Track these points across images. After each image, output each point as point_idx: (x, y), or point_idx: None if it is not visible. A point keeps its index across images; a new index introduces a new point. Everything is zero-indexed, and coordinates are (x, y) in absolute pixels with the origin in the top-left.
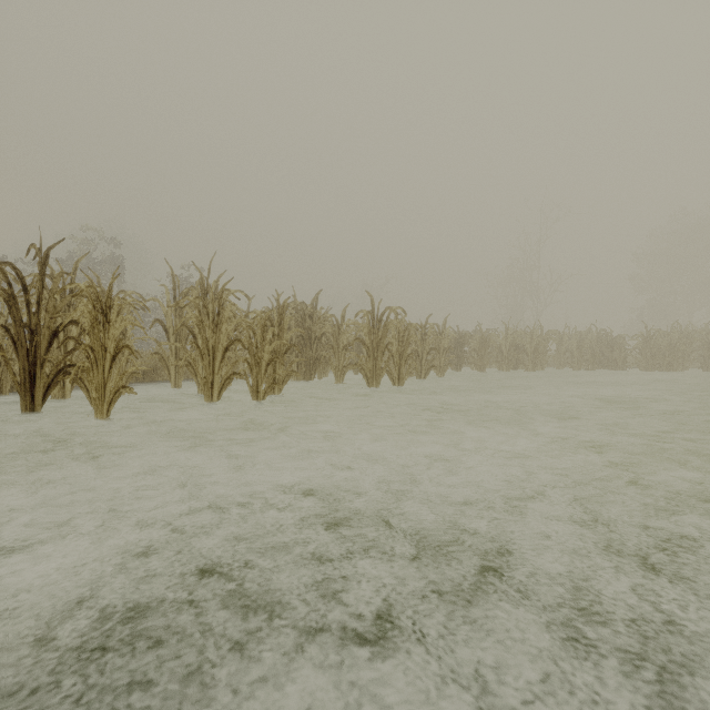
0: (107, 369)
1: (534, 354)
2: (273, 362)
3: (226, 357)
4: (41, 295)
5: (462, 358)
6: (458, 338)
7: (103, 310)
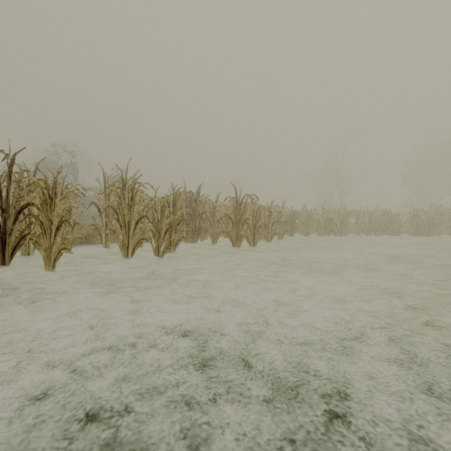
0: (52, 236)
1: (341, 225)
2: (169, 231)
3: (139, 227)
4: (9, 186)
5: (294, 228)
6: (292, 215)
7: (50, 195)
